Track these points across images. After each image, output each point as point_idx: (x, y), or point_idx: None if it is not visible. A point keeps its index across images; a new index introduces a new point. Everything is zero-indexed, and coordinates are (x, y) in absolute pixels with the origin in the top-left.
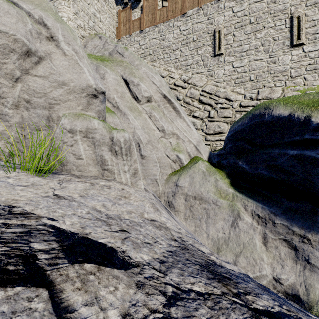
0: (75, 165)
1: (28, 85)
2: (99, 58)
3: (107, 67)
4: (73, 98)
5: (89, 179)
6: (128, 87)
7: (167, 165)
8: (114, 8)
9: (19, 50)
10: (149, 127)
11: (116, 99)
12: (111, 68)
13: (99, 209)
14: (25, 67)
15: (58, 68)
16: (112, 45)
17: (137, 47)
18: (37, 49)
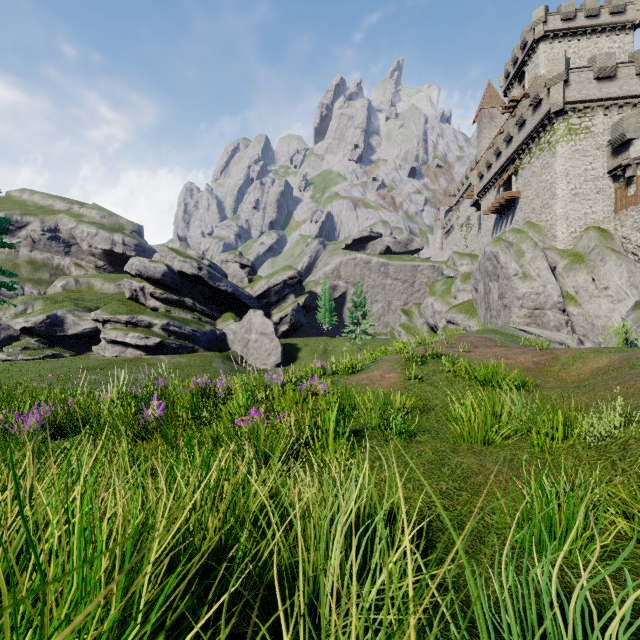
0: (549, 327)
1: (536, 303)
2: (580, 260)
3: (581, 270)
4: (550, 306)
5: (552, 331)
6: (594, 281)
7: (607, 329)
8: (610, 188)
9: (534, 294)
10: (600, 307)
11: (581, 293)
12: (584, 270)
13: (548, 335)
14: (535, 298)
15: (545, 296)
16: (594, 242)
17: (632, 221)
18: (539, 292)
